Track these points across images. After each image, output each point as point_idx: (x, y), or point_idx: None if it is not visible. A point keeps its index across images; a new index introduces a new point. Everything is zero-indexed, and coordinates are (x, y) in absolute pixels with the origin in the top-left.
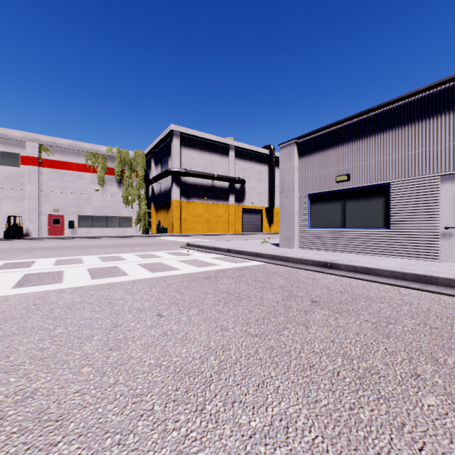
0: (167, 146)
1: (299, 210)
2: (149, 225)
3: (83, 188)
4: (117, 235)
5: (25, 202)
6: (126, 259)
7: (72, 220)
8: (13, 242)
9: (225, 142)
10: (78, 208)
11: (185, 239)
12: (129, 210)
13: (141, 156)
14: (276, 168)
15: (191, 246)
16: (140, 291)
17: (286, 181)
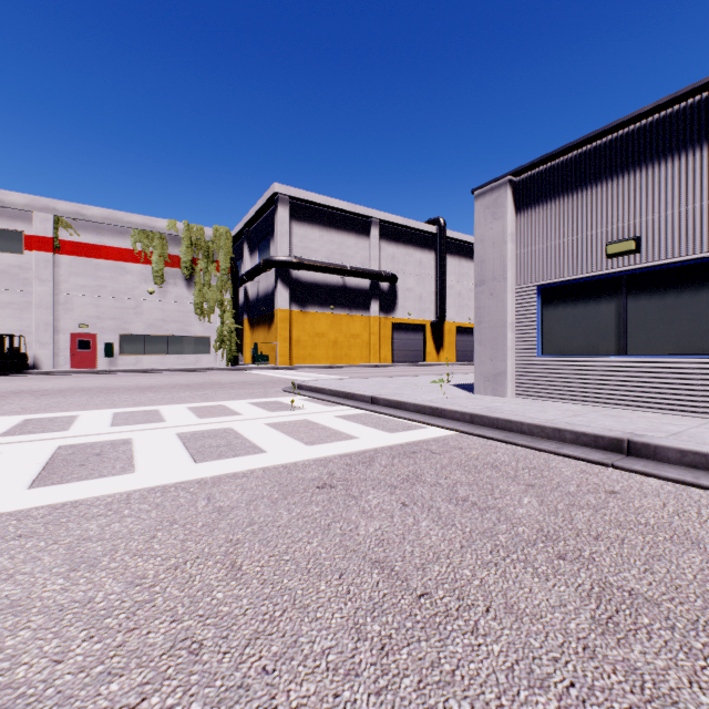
0: (268, 220)
1: (517, 318)
2: (241, 351)
3: (128, 288)
4: (184, 368)
5: (32, 312)
6: (164, 418)
7: (110, 343)
8: (4, 379)
9: (363, 213)
10: (120, 323)
11: (295, 375)
12: (204, 325)
13: (225, 236)
14: (448, 257)
15: (303, 389)
16: (109, 554)
17: (489, 262)
